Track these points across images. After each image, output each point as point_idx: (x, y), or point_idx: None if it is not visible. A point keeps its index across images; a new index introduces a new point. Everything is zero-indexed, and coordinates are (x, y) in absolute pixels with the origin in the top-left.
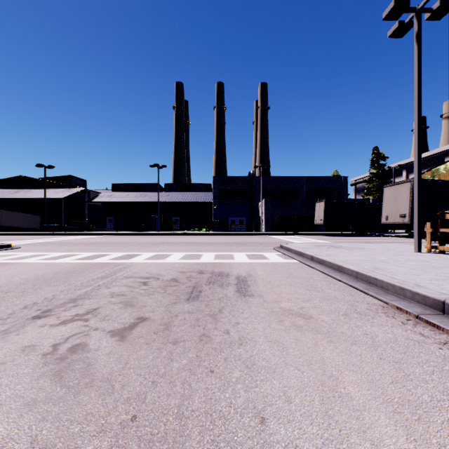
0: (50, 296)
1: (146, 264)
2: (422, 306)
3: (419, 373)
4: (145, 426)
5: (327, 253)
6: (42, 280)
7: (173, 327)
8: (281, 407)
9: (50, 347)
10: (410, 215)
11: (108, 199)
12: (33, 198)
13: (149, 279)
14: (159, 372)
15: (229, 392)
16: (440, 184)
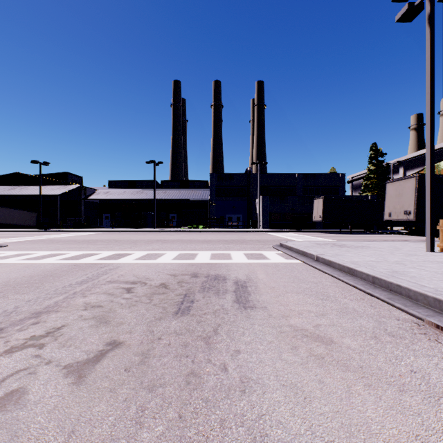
0: (11, 308)
1: (136, 265)
2: None
3: None
4: None
5: (333, 253)
6: (12, 285)
7: (152, 358)
8: None
9: None
10: (415, 211)
11: (104, 196)
12: (28, 195)
13: (134, 284)
14: None
15: None
16: None
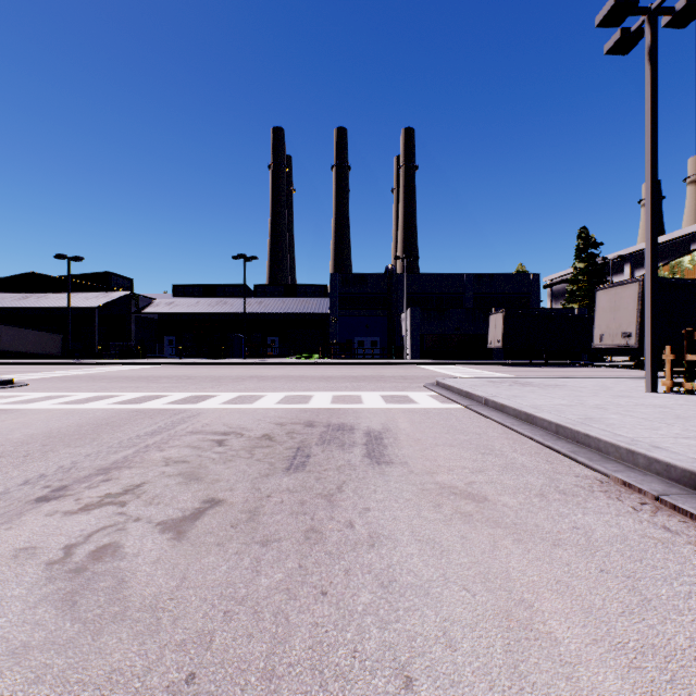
0: (68, 463)
1: (224, 412)
2: (665, 480)
3: (666, 596)
4: (209, 694)
5: (510, 394)
6: (57, 437)
7: (263, 516)
8: (439, 659)
9: (61, 551)
10: (637, 333)
11: (167, 309)
12: (50, 308)
13: (227, 436)
14: (237, 594)
15: (351, 630)
16: (685, 285)
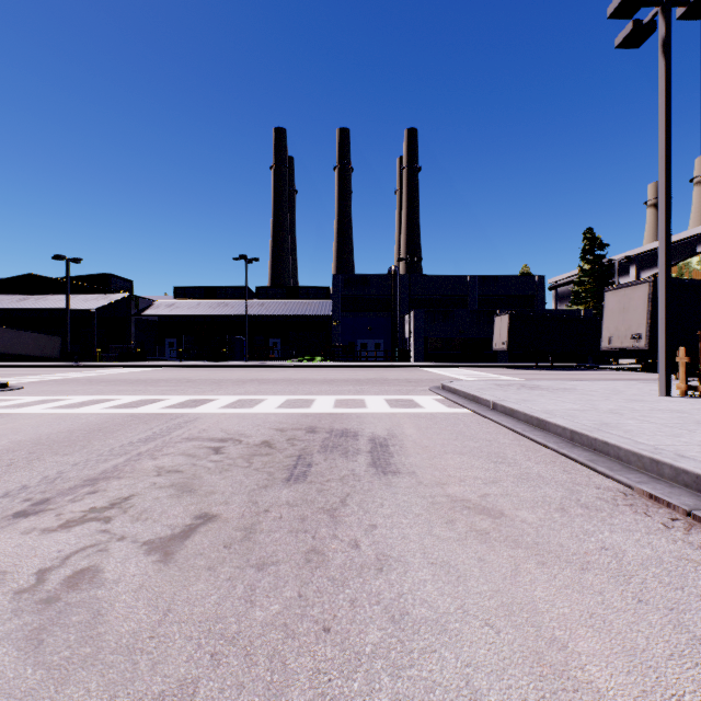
0: (54, 473)
1: (223, 417)
2: (694, 493)
3: None
4: None
5: (519, 398)
6: (46, 444)
7: (259, 534)
8: None
9: (33, 576)
10: (648, 335)
11: (167, 311)
12: (48, 310)
13: (224, 442)
14: (227, 631)
15: (359, 679)
16: (696, 286)
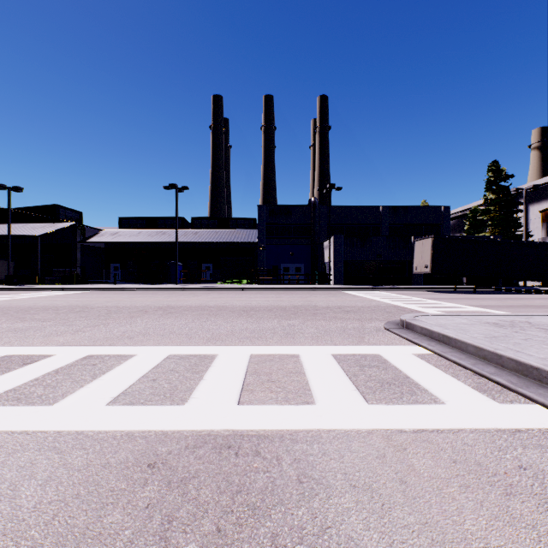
0: None
1: None
2: None
3: None
4: None
5: None
6: None
7: None
8: None
9: None
10: None
11: (110, 238)
12: None
13: None
14: None
15: None
16: None
